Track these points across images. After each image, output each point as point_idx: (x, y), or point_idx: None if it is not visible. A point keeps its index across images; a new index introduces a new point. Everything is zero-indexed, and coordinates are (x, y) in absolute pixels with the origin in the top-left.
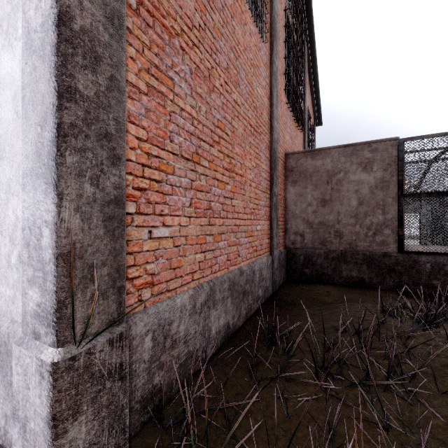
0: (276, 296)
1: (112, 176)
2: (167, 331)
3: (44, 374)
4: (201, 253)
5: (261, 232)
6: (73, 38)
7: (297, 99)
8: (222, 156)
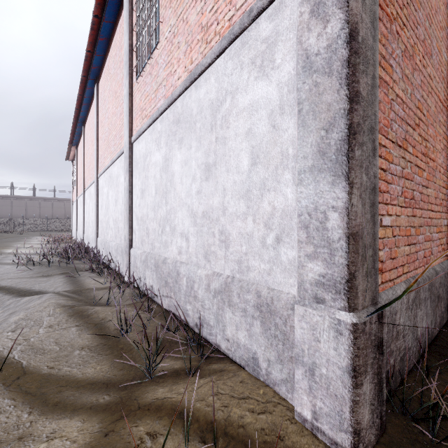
0: None
1: (373, 166)
2: (394, 320)
3: (342, 331)
4: (407, 245)
5: (447, 228)
6: (358, 49)
7: None
8: (420, 140)
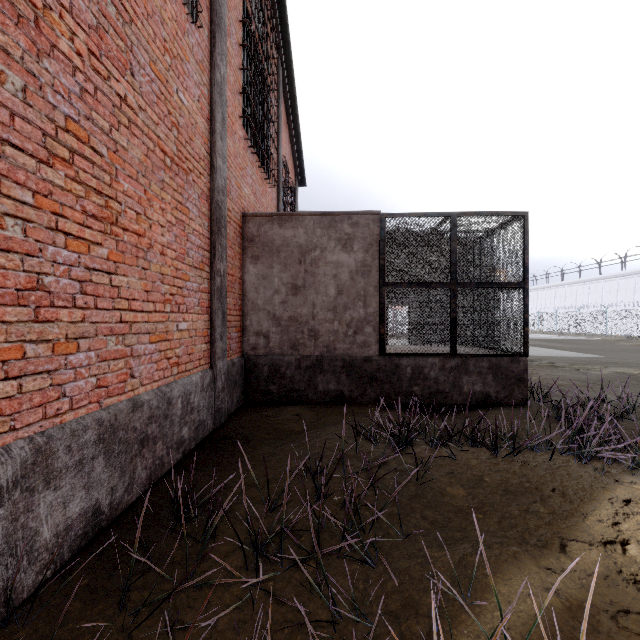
0: (221, 432)
1: None
2: None
3: None
4: (8, 379)
5: (190, 333)
6: None
7: (262, 138)
8: (83, 190)
